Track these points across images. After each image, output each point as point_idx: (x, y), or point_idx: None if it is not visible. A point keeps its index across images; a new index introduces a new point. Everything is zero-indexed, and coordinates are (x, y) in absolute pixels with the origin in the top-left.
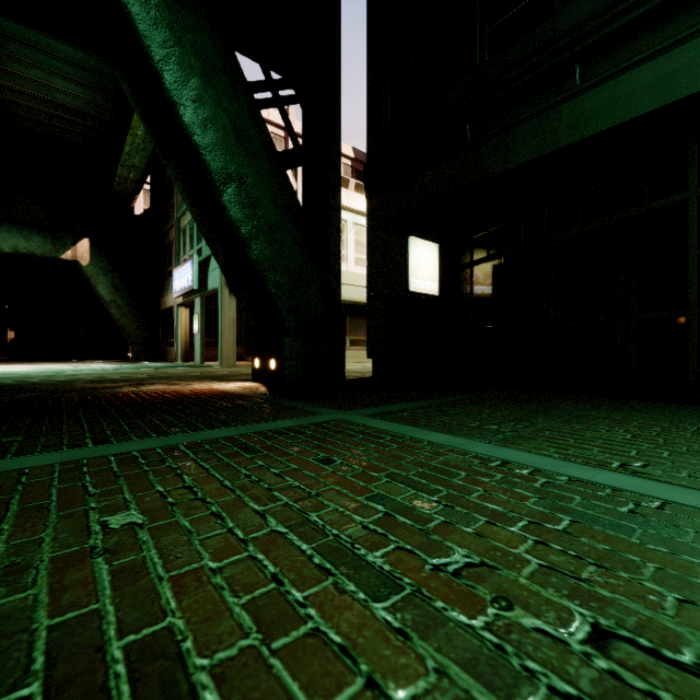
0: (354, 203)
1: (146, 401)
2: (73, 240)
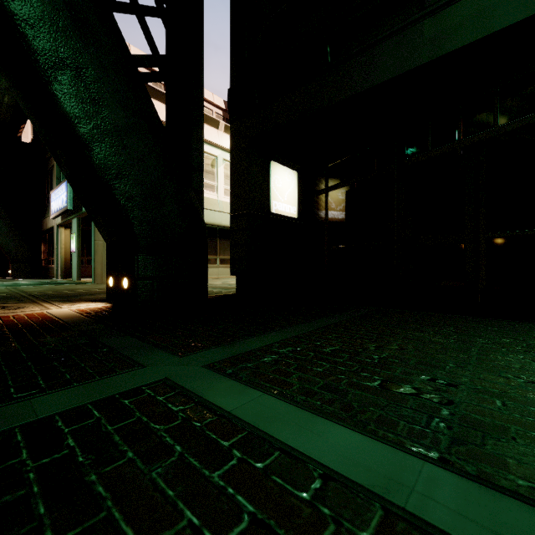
0: (224, 142)
1: None
2: None
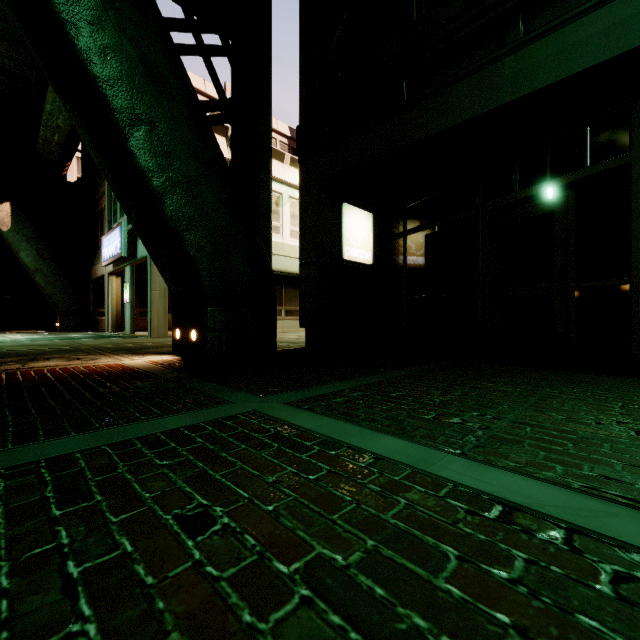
0: (290, 177)
1: (7, 386)
2: None
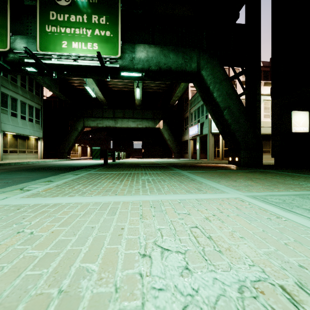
0: (263, 91)
1: (210, 166)
2: (158, 121)
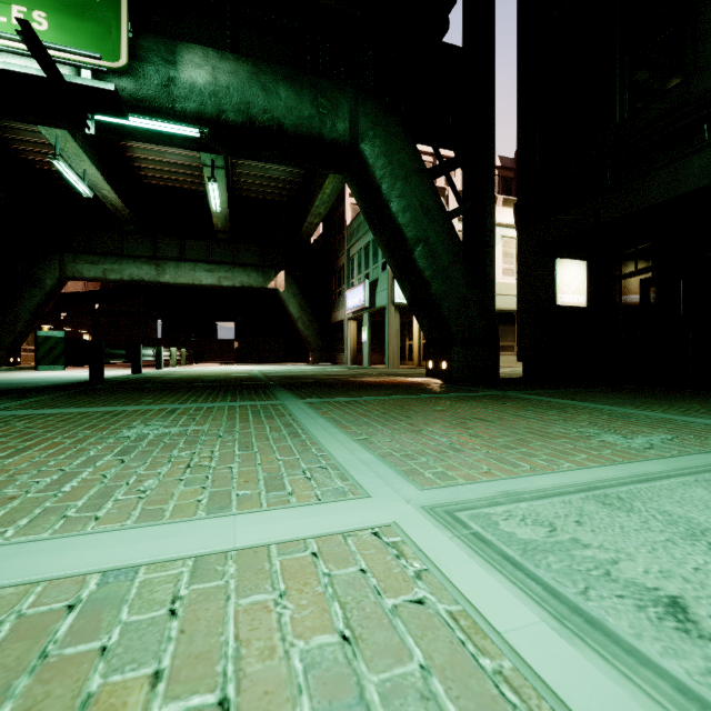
0: (502, 218)
1: (380, 384)
2: (275, 273)
